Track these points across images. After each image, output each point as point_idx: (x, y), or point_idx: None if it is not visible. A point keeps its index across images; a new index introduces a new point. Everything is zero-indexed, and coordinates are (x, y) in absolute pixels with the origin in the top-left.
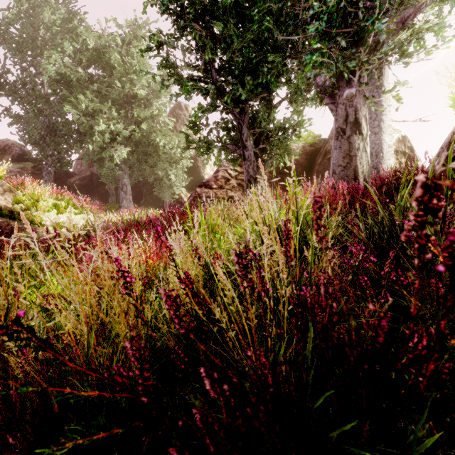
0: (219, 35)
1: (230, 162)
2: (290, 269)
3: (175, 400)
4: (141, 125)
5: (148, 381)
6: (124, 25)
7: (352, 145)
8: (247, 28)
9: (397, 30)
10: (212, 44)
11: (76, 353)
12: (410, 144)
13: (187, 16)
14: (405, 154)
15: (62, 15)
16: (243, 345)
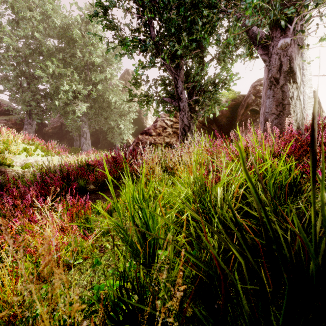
0: None
1: (167, 113)
2: None
3: None
4: (97, 86)
5: None
6: (84, 8)
7: (286, 94)
8: None
9: None
10: (151, 3)
11: None
12: (318, 98)
13: None
14: None
15: (37, 2)
16: None
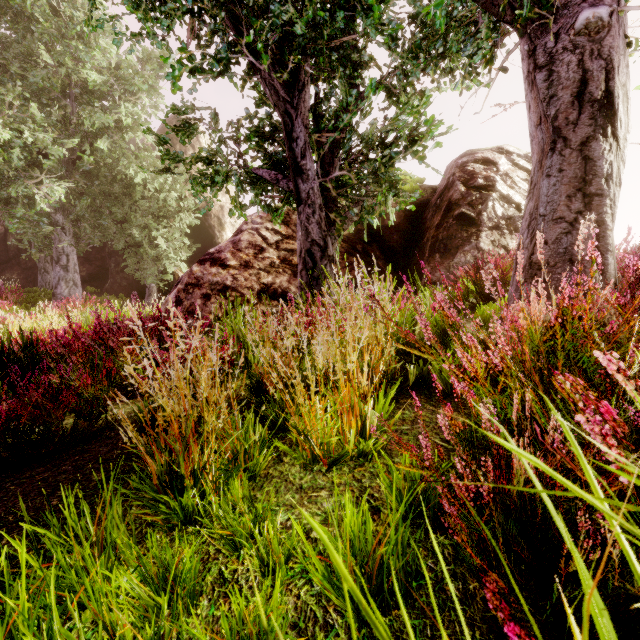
0: None
1: (266, 212)
2: None
3: None
4: (96, 142)
5: None
6: None
7: (593, 166)
8: None
9: None
10: None
11: None
12: None
13: None
14: None
15: None
16: None
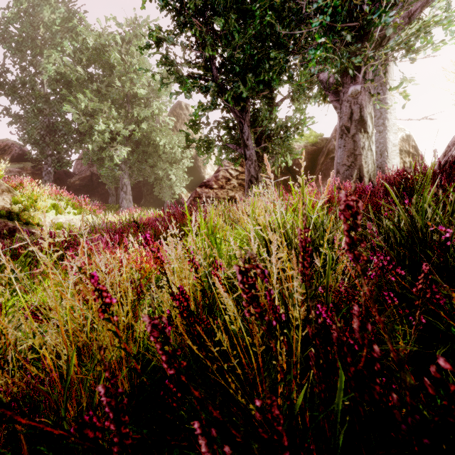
0: (219, 31)
1: (231, 161)
2: (308, 290)
3: (164, 454)
4: (141, 125)
5: (127, 440)
6: (124, 24)
7: (357, 143)
8: (248, 23)
9: (404, 25)
10: (213, 40)
11: (53, 380)
12: (414, 143)
13: (187, 12)
14: (409, 153)
15: (62, 15)
16: (247, 371)
